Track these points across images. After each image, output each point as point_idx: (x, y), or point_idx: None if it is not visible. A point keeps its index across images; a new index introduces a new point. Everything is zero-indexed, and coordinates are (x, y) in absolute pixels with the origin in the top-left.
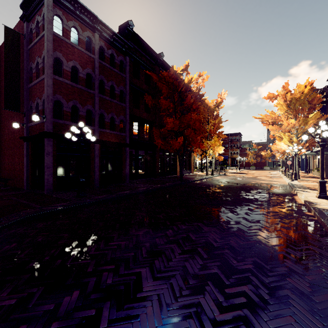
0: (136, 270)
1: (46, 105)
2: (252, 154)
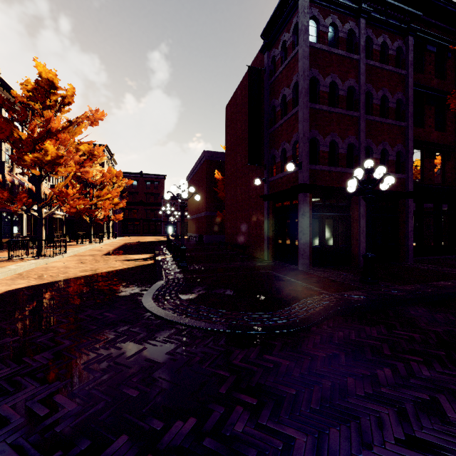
0: None
1: (301, 148)
2: None
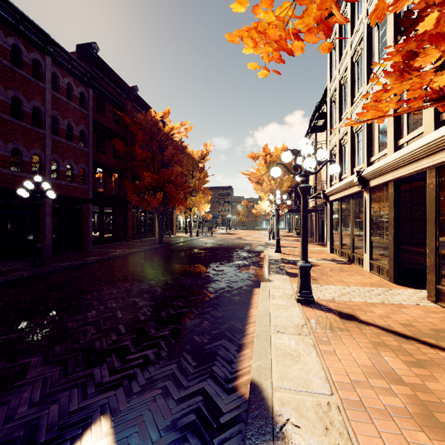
0: (131, 300)
1: None
2: (244, 211)
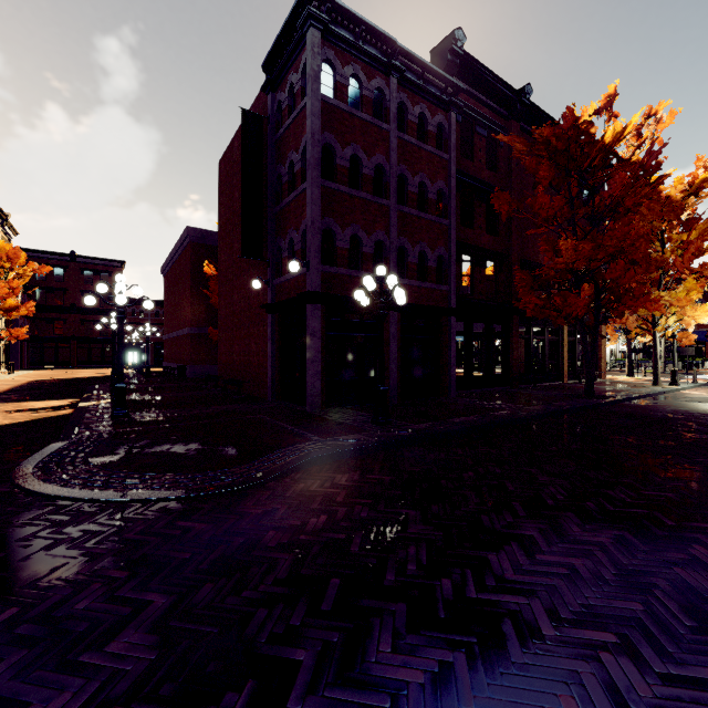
0: (707, 672)
1: (310, 241)
2: None
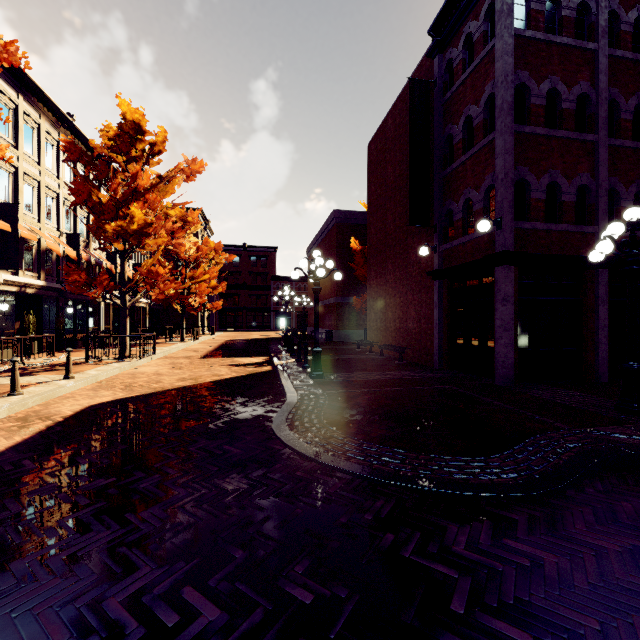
0: None
1: (501, 195)
2: None
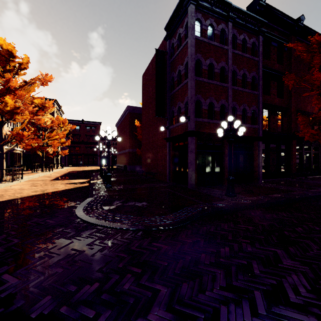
0: None
1: (190, 106)
2: None
